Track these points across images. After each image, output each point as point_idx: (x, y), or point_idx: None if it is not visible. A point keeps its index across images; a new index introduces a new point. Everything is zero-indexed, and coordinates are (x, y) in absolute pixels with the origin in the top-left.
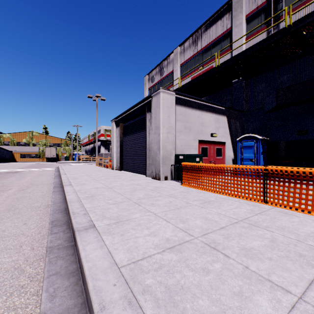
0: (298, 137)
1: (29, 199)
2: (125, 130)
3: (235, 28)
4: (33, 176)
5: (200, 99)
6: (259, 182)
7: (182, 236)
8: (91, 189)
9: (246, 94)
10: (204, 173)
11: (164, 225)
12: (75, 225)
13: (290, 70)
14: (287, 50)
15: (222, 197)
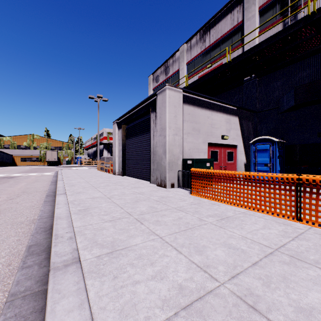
0: (319, 140)
1: (13, 211)
2: (127, 132)
3: (247, 21)
4: (28, 182)
5: (210, 98)
6: (290, 194)
7: (202, 280)
8: (86, 200)
9: (259, 93)
10: (218, 182)
11: (174, 258)
12: (52, 258)
13: (310, 65)
14: (307, 42)
15: (242, 212)
